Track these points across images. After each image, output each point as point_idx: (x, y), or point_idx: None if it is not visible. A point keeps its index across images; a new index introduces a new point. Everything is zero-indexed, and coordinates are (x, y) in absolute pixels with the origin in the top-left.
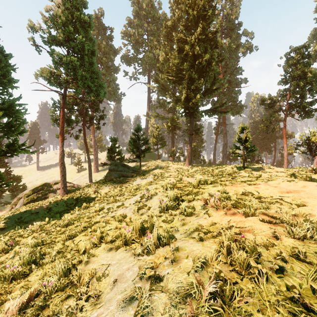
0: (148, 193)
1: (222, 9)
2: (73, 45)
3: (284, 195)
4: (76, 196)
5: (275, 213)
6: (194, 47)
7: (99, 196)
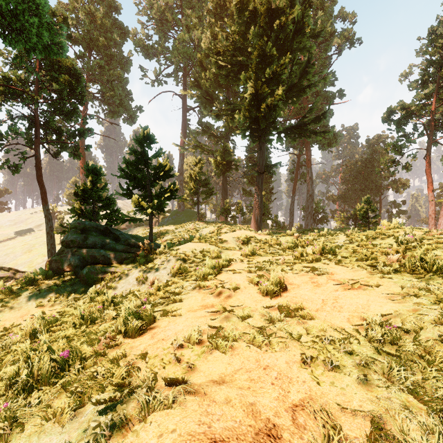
0: None
1: None
2: None
3: None
4: None
5: None
6: None
7: None
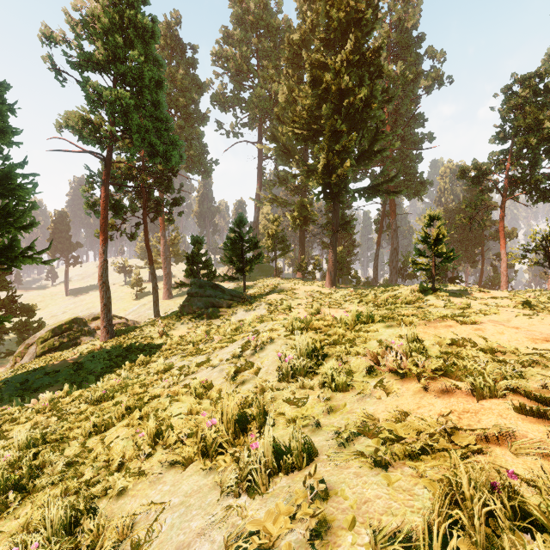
0: (257, 339)
1: (389, 11)
2: (123, 69)
3: (542, 347)
4: (128, 342)
5: (541, 389)
6: (341, 77)
7: (168, 343)
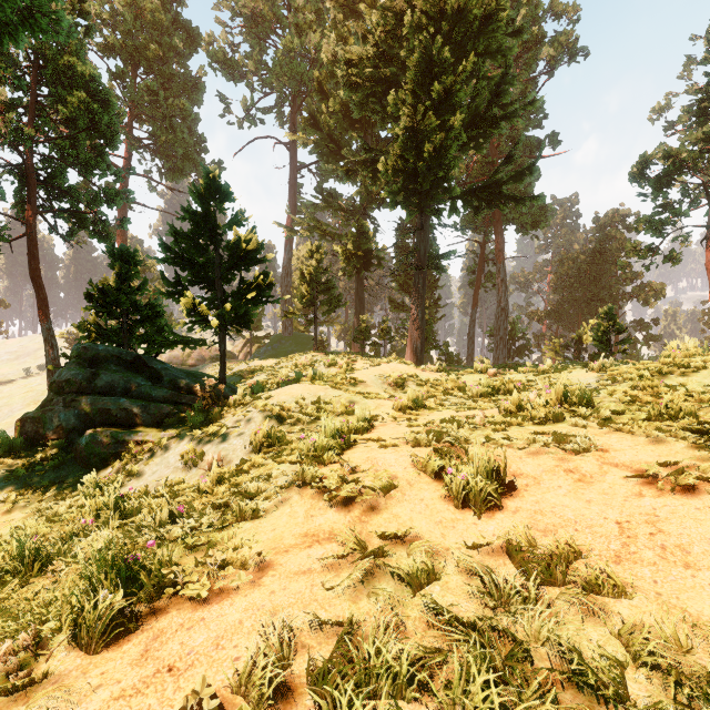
0: None
1: None
2: None
3: None
4: None
5: None
6: None
7: None
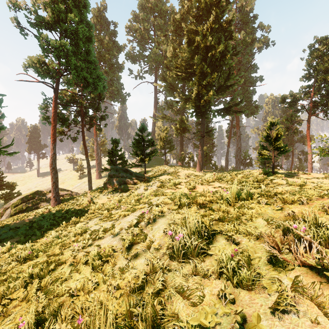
0: (151, 211)
1: (235, 1)
2: (64, 27)
3: None
4: (67, 207)
5: None
6: (207, 38)
7: (92, 208)
